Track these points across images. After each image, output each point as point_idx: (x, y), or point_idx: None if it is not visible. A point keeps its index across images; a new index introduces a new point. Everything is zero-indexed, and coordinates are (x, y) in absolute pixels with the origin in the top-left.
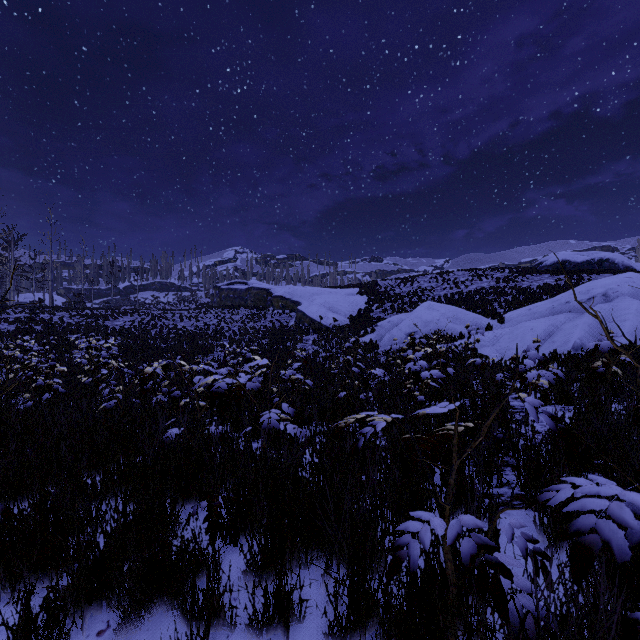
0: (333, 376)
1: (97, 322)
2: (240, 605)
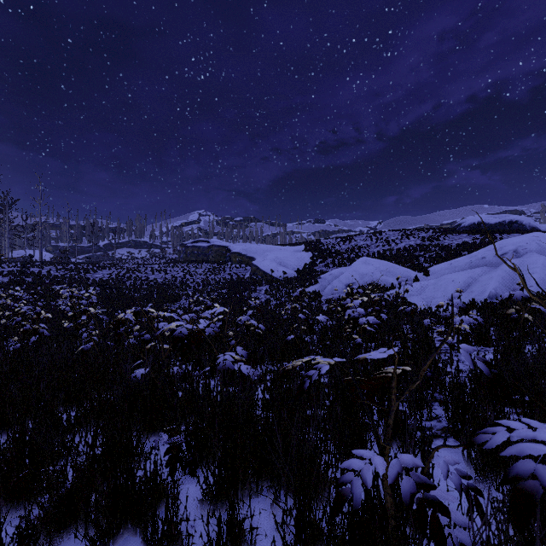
0: (282, 321)
1: (80, 275)
2: (197, 532)
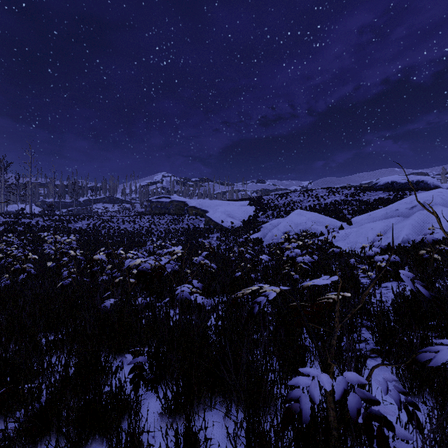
0: (231, 262)
1: (63, 224)
2: (157, 442)
